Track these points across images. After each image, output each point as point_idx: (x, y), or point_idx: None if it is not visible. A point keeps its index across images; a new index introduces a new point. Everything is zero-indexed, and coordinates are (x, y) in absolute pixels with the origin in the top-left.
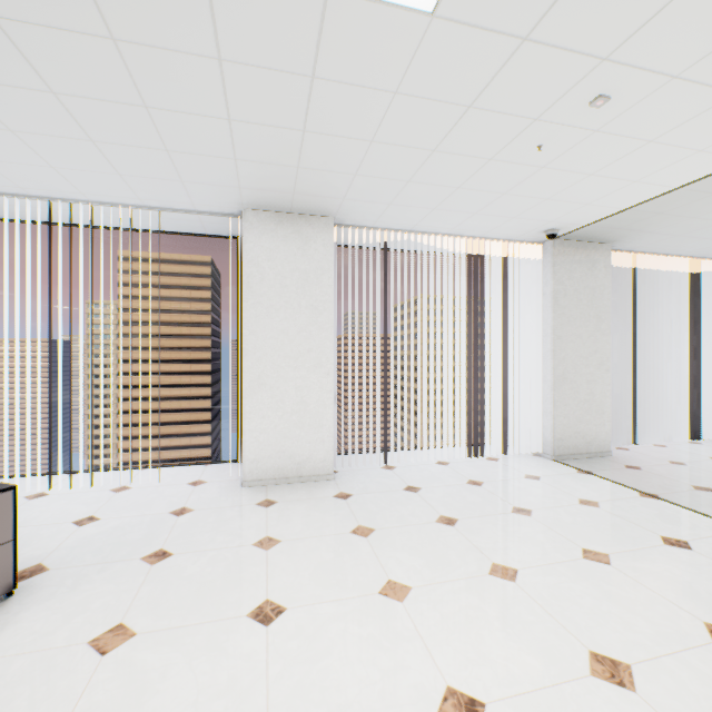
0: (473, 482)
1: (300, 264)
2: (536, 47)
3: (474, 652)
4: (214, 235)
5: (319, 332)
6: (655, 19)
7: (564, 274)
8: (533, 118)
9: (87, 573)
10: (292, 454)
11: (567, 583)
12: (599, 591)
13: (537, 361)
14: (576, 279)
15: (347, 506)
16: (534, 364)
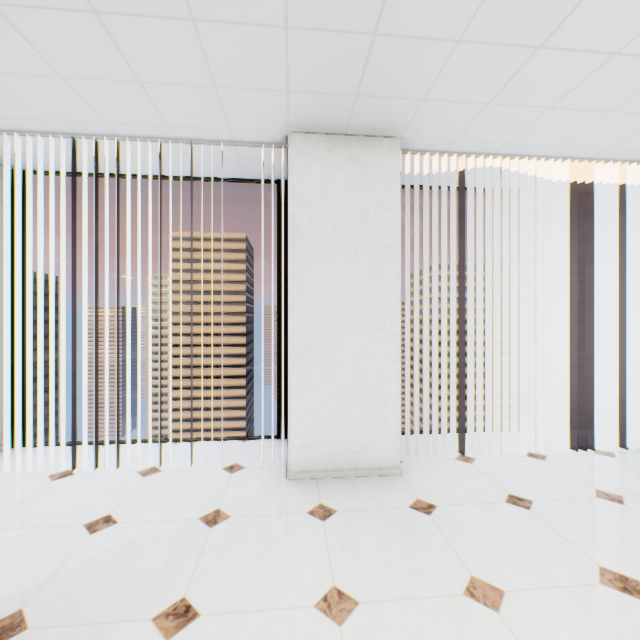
0: (605, 494)
1: (358, 199)
2: None
3: None
4: (252, 179)
5: (381, 285)
6: None
7: None
8: None
9: None
10: (347, 440)
11: None
12: None
13: None
14: None
15: (437, 530)
16: None
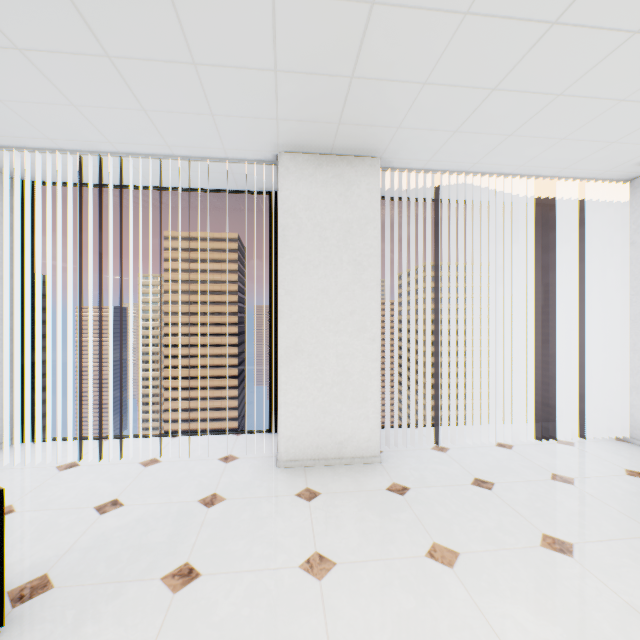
0: (559, 477)
1: (342, 213)
2: None
3: None
4: (245, 190)
5: (363, 291)
6: None
7: None
8: None
9: (94, 600)
10: (332, 431)
11: None
12: None
13: (621, 325)
14: None
15: (408, 507)
16: (616, 329)
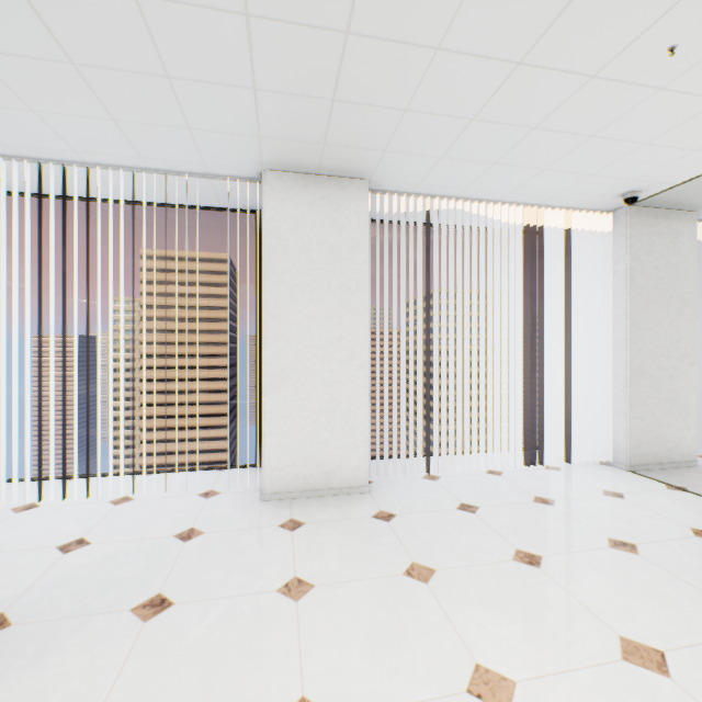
0: (541, 499)
1: (330, 235)
2: None
3: None
4: (229, 208)
5: (352, 316)
6: None
7: (641, 247)
8: None
9: (57, 633)
10: (319, 462)
11: None
12: None
13: (605, 352)
14: (656, 254)
15: (392, 532)
16: (600, 356)
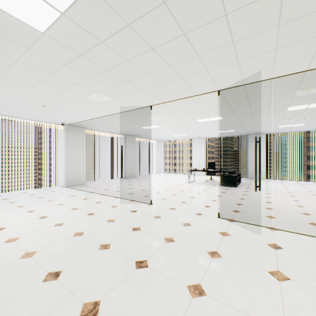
0: (31, 195)
1: None
2: (20, 98)
3: (0, 216)
4: None
5: None
6: (43, 101)
7: (70, 135)
8: (31, 105)
9: None
10: None
11: (37, 205)
12: (43, 204)
13: (63, 159)
14: (74, 136)
15: None
16: (62, 160)
